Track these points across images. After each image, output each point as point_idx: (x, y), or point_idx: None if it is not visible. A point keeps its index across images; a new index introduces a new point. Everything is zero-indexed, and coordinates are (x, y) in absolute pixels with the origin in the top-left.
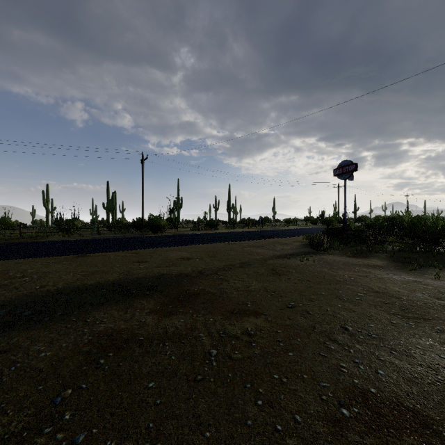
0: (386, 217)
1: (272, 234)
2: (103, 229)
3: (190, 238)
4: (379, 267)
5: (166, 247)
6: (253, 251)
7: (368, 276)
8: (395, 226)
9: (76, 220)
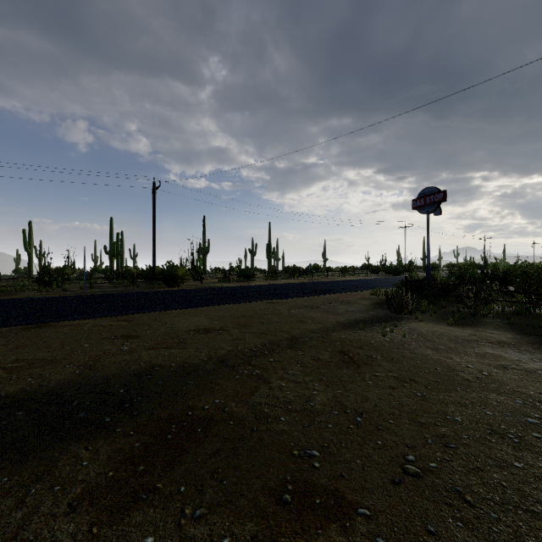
0: (461, 265)
1: (328, 288)
2: (102, 280)
3: (216, 293)
4: (509, 345)
5: (178, 309)
6: (305, 315)
7: (507, 366)
8: (486, 277)
9: (68, 269)
